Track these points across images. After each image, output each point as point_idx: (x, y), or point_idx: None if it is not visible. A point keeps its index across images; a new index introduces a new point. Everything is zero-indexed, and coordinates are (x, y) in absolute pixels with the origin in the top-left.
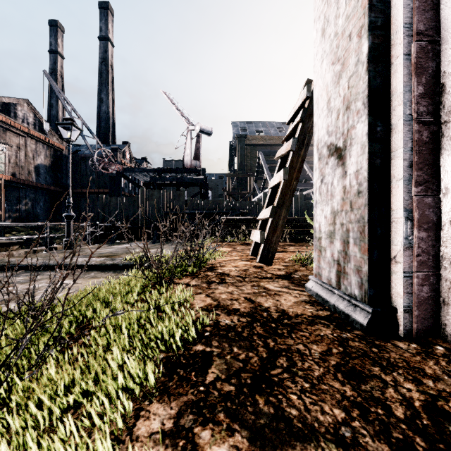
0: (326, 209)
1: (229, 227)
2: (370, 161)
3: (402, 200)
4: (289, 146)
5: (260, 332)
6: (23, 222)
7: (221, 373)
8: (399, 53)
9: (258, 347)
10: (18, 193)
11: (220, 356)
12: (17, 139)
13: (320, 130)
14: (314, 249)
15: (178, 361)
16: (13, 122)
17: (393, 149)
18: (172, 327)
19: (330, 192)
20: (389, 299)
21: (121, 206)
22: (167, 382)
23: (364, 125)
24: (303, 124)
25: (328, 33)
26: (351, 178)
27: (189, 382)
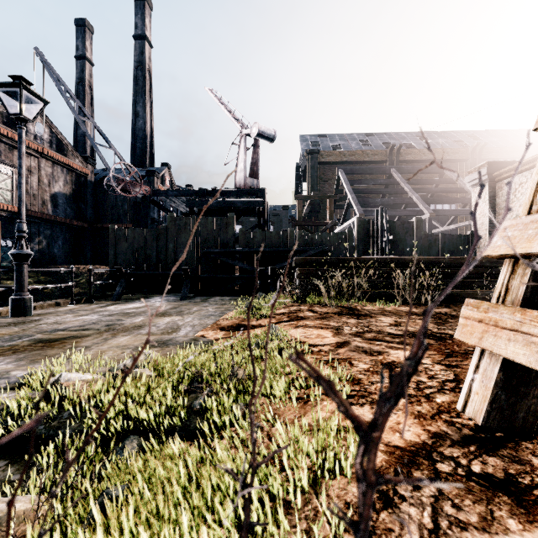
0: None
1: (310, 276)
2: None
3: None
4: None
5: None
6: (34, 265)
7: None
8: None
9: None
10: (29, 229)
11: None
12: (28, 161)
13: None
14: None
15: None
16: None
17: None
18: None
19: None
20: None
21: (140, 241)
22: None
23: None
24: None
25: None
26: None
27: None
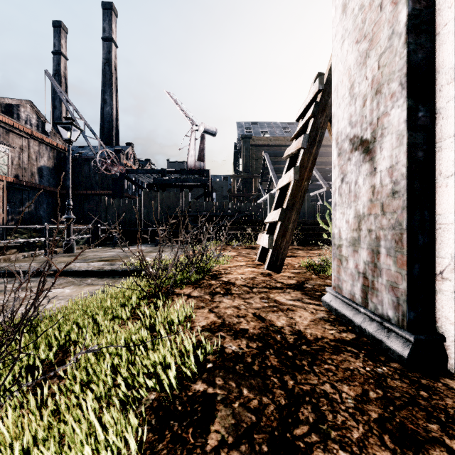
0: (348, 212)
1: (234, 230)
2: (410, 153)
3: (453, 202)
4: (300, 144)
5: (274, 364)
6: (26, 224)
7: (227, 433)
8: (449, 19)
9: (273, 388)
10: (21, 195)
11: (225, 402)
12: (20, 141)
13: (340, 121)
14: (332, 258)
15: (172, 408)
16: (16, 123)
17: (439, 138)
18: (167, 357)
19: (353, 192)
20: (433, 324)
21: (124, 208)
22: (156, 444)
23: (402, 110)
24: (315, 119)
25: (351, 8)
26: (382, 176)
27: (184, 447)
